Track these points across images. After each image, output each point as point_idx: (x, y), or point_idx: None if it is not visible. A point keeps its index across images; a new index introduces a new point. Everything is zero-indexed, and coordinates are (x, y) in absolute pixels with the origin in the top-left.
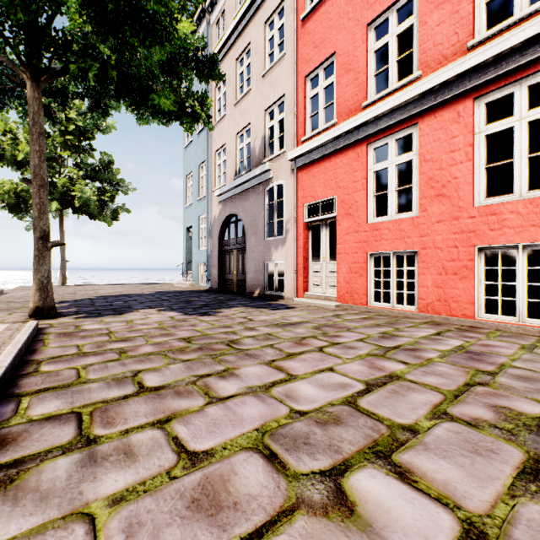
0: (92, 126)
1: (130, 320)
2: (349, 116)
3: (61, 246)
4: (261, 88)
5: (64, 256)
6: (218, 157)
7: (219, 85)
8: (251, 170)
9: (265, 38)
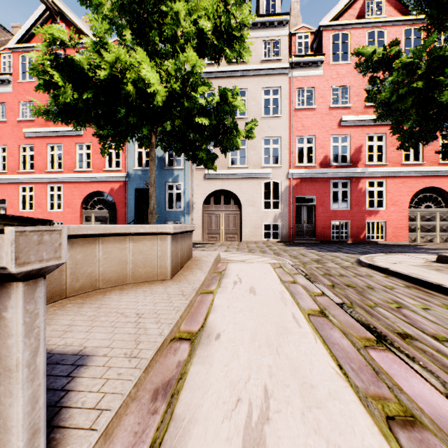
0: None
1: None
2: (13, 172)
3: None
4: None
5: None
6: None
7: None
8: None
9: None
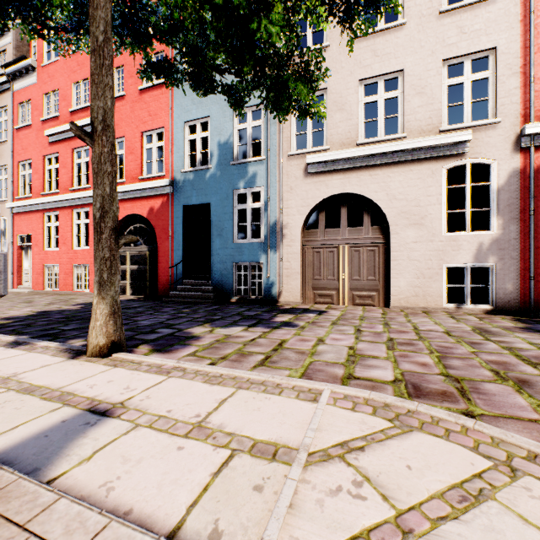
0: None
1: None
2: (37, 196)
3: None
4: None
5: None
6: None
7: None
8: None
9: None
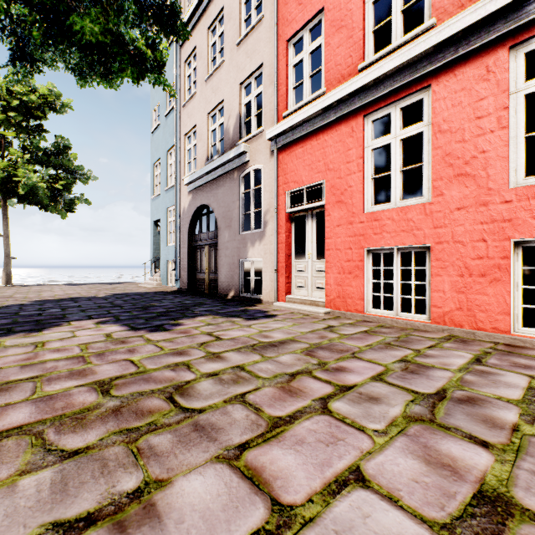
0: (42, 104)
1: (44, 341)
2: (341, 83)
3: (4, 241)
4: (235, 58)
5: (8, 252)
6: (188, 141)
7: (189, 60)
8: (224, 153)
9: (240, 1)
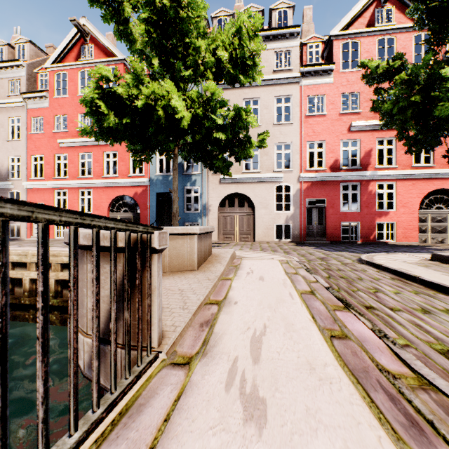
0: None
1: None
2: (49, 179)
3: None
4: (6, 145)
5: None
6: None
7: None
8: (0, 182)
9: (9, 124)
